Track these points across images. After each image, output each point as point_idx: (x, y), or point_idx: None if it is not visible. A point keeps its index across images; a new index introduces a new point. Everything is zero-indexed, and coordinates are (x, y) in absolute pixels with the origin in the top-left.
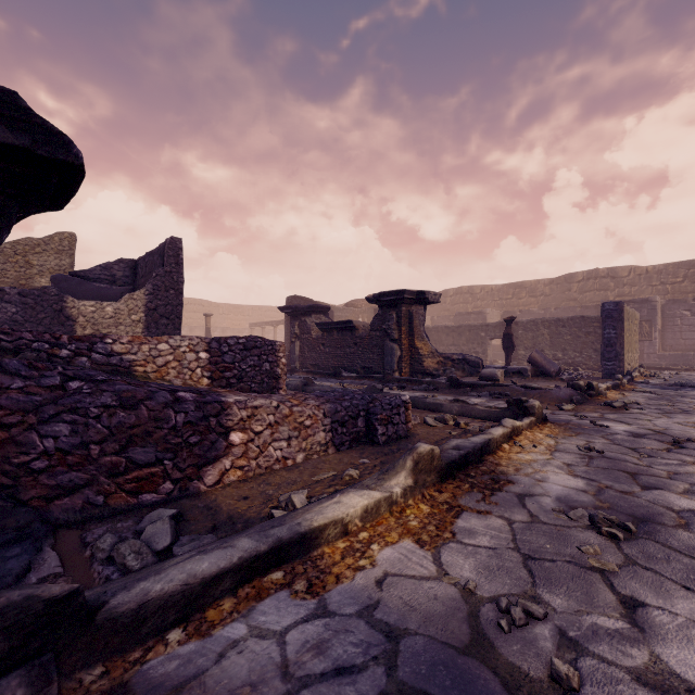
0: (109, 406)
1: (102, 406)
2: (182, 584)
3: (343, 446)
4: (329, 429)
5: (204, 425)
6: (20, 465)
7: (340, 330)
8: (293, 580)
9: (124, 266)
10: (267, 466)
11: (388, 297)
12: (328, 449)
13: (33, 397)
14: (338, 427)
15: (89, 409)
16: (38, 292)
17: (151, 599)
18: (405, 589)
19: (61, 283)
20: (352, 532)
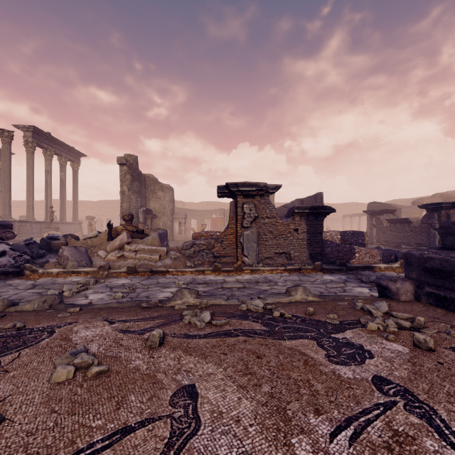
0: (335, 246)
1: (334, 246)
2: (354, 265)
3: (385, 262)
4: (381, 257)
5: (350, 251)
6: (324, 253)
7: (401, 223)
8: (370, 270)
9: (298, 201)
10: (363, 262)
11: (431, 206)
12: (380, 262)
13: (324, 244)
14: (384, 257)
15: (332, 246)
16: (283, 216)
17: (351, 266)
18: (389, 274)
19: (280, 210)
20: (381, 269)
